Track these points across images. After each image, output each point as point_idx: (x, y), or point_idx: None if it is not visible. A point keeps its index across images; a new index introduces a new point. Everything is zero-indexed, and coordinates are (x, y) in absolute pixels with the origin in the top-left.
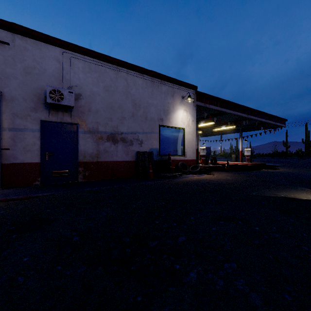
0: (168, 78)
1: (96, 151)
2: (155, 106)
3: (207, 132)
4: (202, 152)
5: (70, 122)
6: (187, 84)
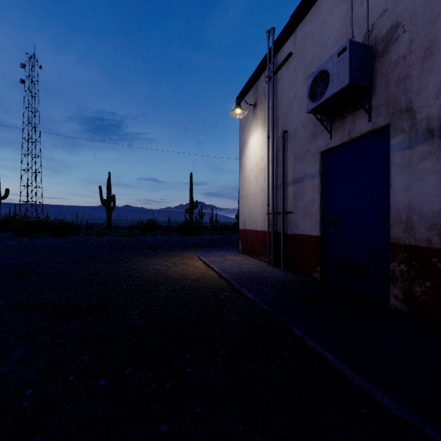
0: None
1: None
2: None
3: None
4: None
5: (369, 131)
6: None
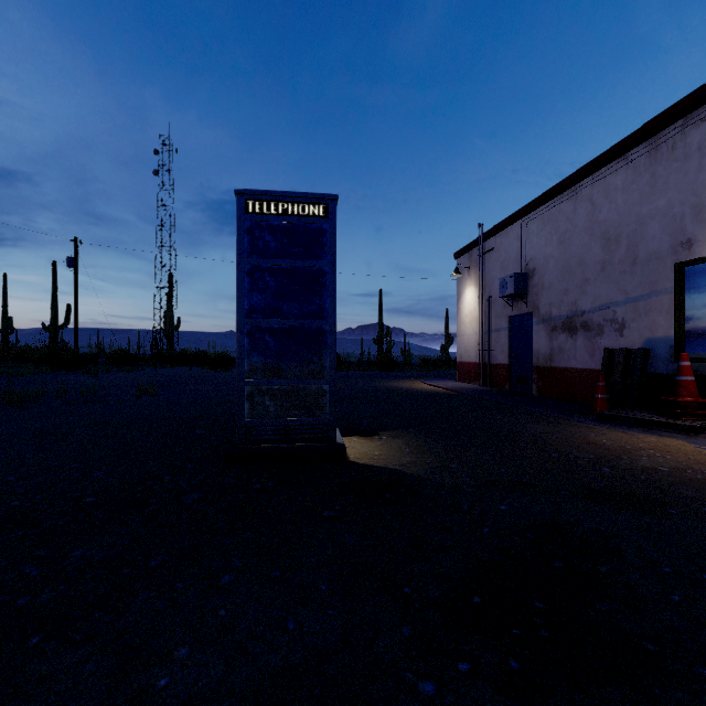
0: None
1: (550, 351)
2: (661, 213)
3: None
4: None
5: (527, 312)
6: None
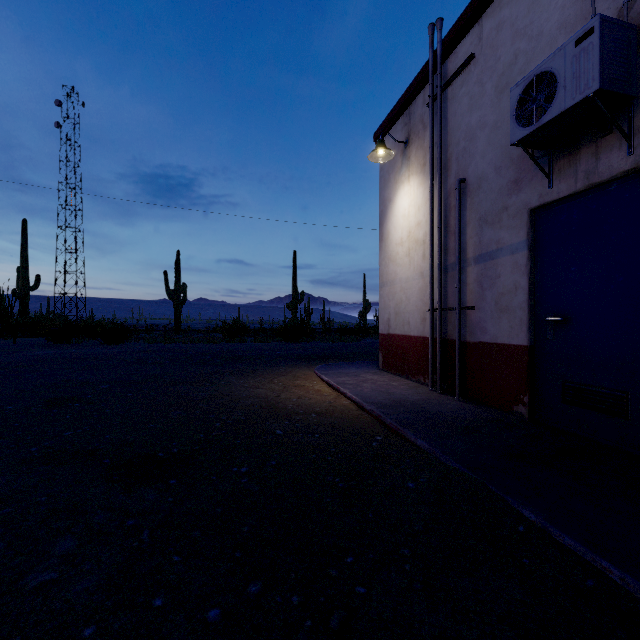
0: None
1: None
2: None
3: None
4: None
5: (628, 170)
6: None
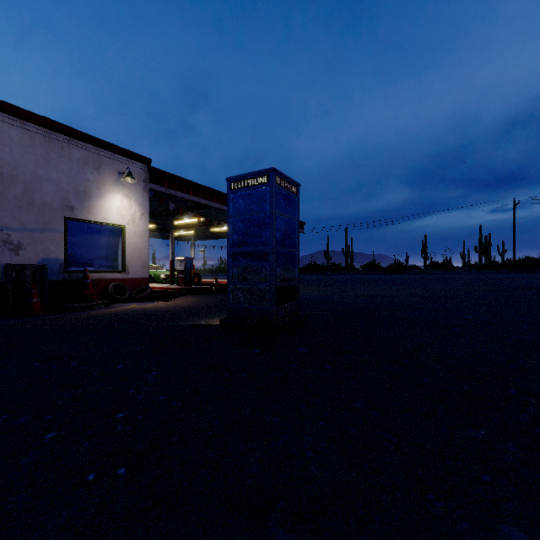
0: (86, 137)
1: None
2: (54, 182)
3: (206, 233)
4: (179, 266)
5: None
6: (129, 152)
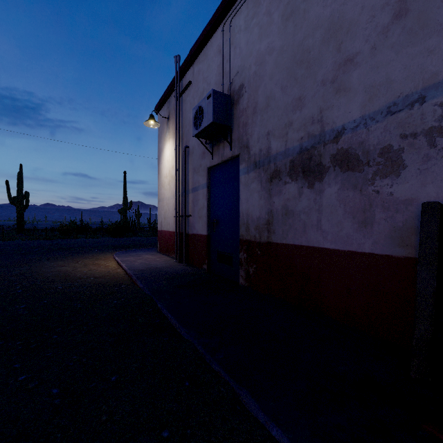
0: None
1: (267, 215)
2: None
3: None
4: None
5: (231, 157)
6: None
